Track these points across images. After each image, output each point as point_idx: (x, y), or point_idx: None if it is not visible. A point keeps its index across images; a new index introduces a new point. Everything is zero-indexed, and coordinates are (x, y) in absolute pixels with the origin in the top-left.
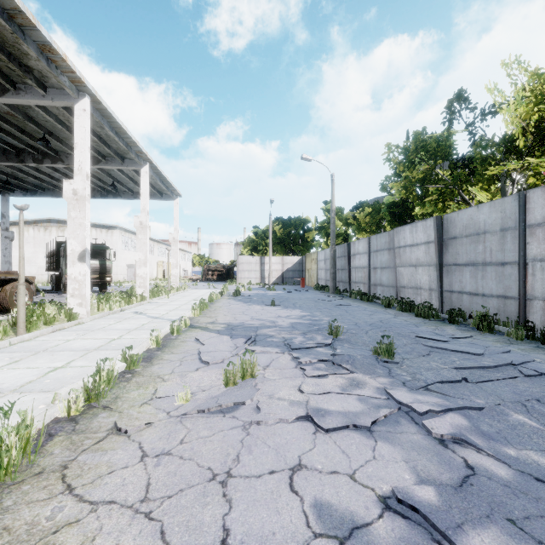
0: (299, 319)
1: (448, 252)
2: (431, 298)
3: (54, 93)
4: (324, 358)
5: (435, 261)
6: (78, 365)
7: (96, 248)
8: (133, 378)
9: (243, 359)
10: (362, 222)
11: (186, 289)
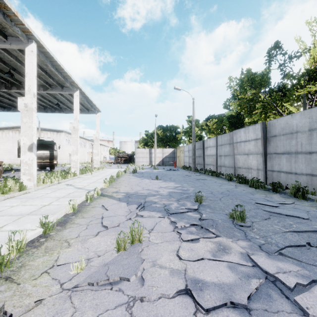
0: (174, 189)
1: (270, 145)
2: (258, 175)
3: (11, 39)
4: (194, 222)
5: (261, 151)
6: (8, 229)
7: (47, 143)
8: (45, 242)
9: (132, 228)
10: (211, 128)
11: (103, 169)
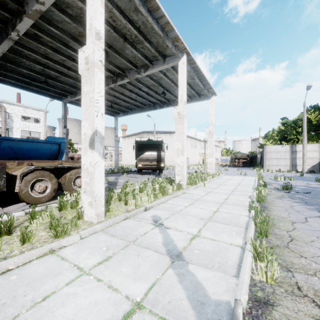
0: None
1: None
2: None
3: None
4: None
5: None
6: None
7: (155, 143)
8: None
9: None
10: None
11: (220, 175)
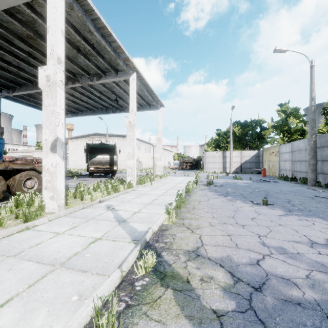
0: None
1: None
2: None
3: None
4: None
5: None
6: None
7: (108, 147)
8: None
9: None
10: None
11: (167, 177)
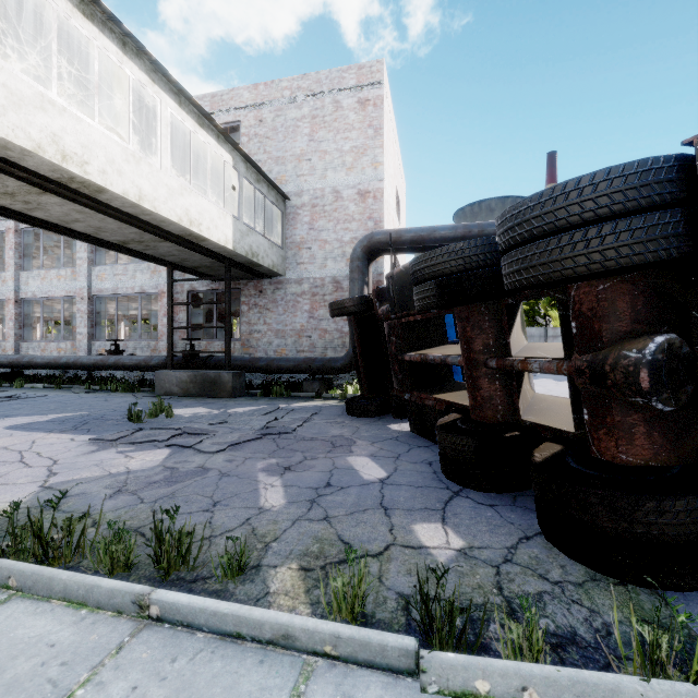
0: None
1: None
2: None
3: None
4: None
5: None
6: None
7: None
8: None
9: None
10: None
11: None
